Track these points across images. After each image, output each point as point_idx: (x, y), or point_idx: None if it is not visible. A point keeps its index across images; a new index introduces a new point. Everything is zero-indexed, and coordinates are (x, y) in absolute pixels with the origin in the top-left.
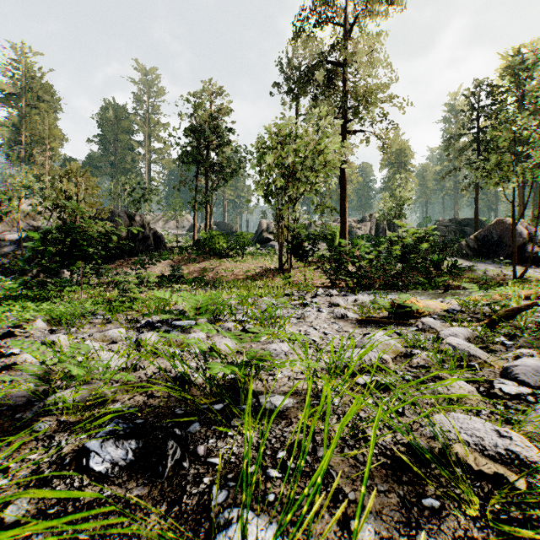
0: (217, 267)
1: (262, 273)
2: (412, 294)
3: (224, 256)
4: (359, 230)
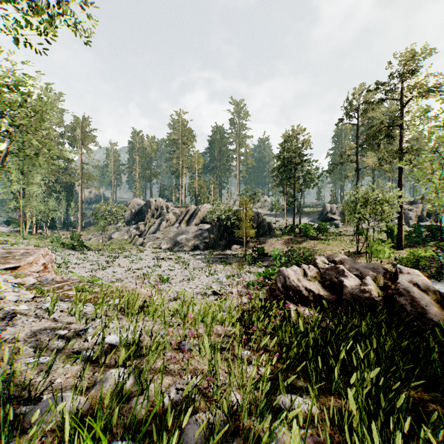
0: (313, 247)
1: (346, 255)
2: (443, 285)
3: (312, 238)
4: (411, 212)
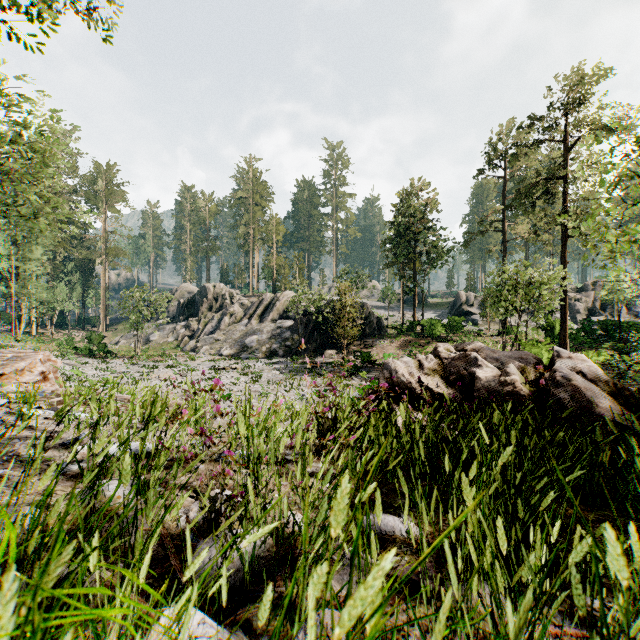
0: None
1: None
2: None
3: (439, 340)
4: (579, 303)
